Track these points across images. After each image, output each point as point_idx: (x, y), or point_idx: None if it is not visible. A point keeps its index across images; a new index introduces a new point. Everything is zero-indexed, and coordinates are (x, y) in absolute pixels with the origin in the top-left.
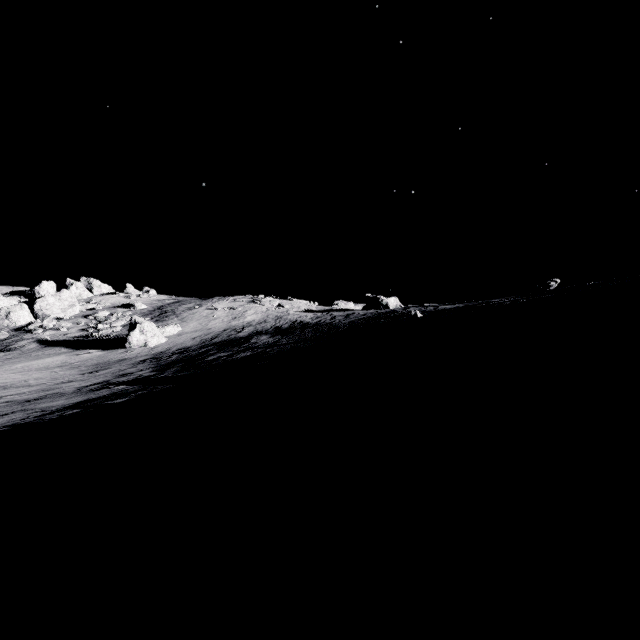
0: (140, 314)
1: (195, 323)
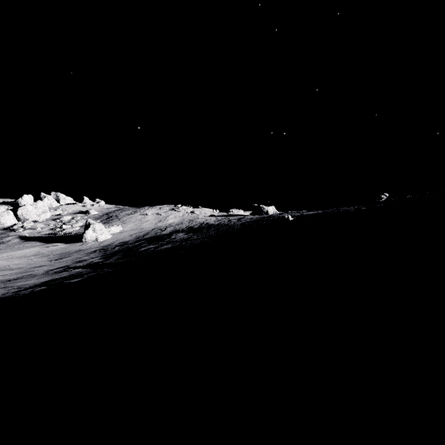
0: (93, 218)
1: (132, 224)
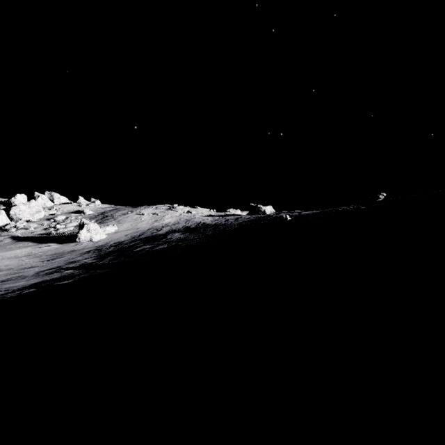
0: (88, 218)
1: (128, 224)
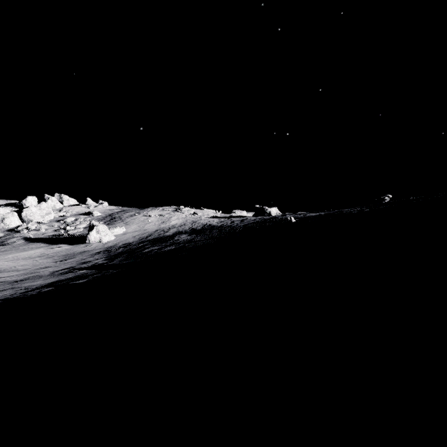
0: (96, 219)
1: (135, 226)
